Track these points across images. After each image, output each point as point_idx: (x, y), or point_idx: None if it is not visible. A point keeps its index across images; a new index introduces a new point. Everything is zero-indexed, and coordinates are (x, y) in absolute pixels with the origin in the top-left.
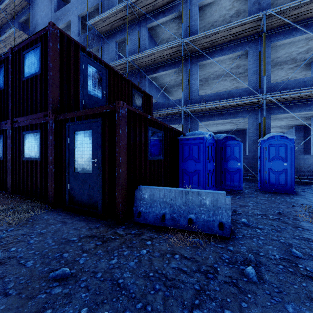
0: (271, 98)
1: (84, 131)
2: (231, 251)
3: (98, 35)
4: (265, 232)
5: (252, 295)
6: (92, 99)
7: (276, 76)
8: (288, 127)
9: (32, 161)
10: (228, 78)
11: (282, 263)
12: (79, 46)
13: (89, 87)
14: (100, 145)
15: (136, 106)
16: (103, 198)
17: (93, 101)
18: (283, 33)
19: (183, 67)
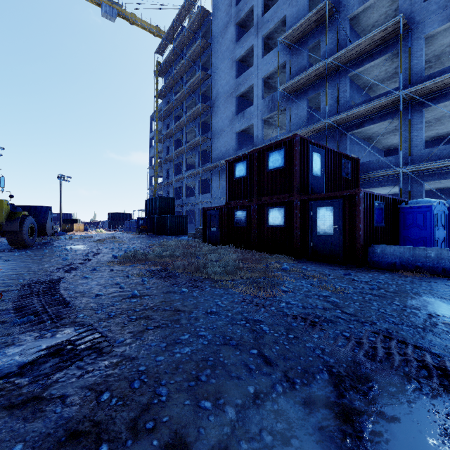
0: None
1: (326, 207)
2: (449, 280)
3: (285, 95)
4: None
5: None
6: (315, 178)
7: None
8: None
9: (275, 227)
10: None
11: None
12: (308, 141)
13: (313, 170)
14: (341, 216)
15: (344, 174)
16: (343, 251)
17: (315, 180)
18: None
19: (401, 123)
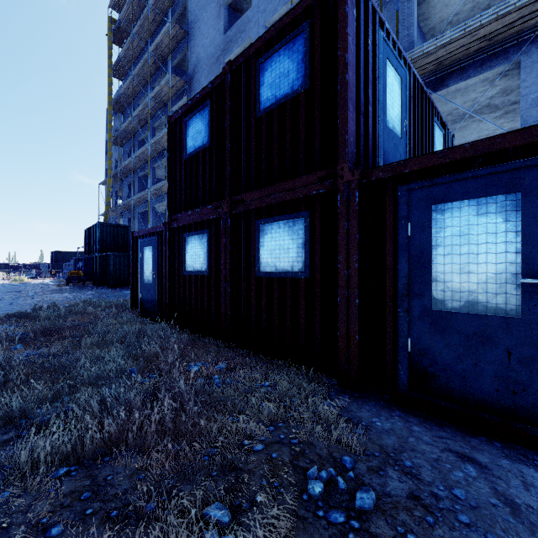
0: None
1: (479, 199)
2: None
3: None
4: None
5: None
6: (391, 139)
7: None
8: None
9: (280, 278)
10: None
11: None
12: (377, 17)
13: (386, 112)
14: None
15: None
16: None
17: (391, 144)
18: None
19: None
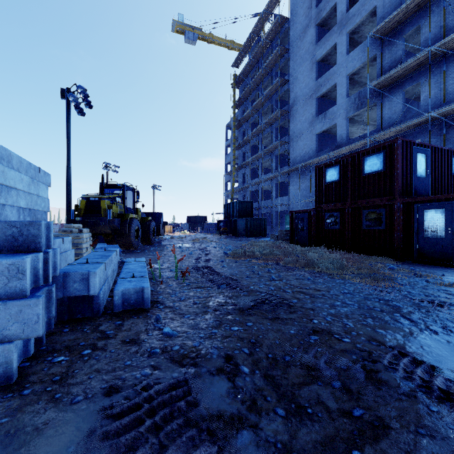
0: None
1: (435, 209)
2: None
3: (375, 90)
4: None
5: None
6: (419, 180)
7: None
8: None
9: (373, 229)
10: None
11: None
12: (411, 143)
13: (417, 171)
14: None
15: None
16: None
17: (419, 182)
18: None
19: None
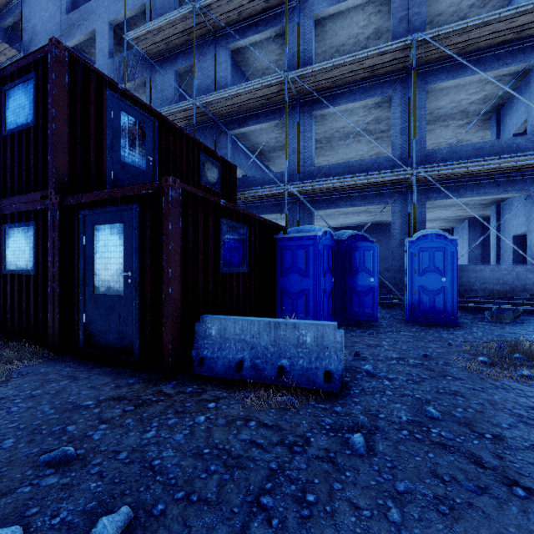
0: (424, 174)
1: (111, 225)
2: (336, 413)
3: (145, 59)
4: (396, 384)
5: (352, 473)
6: (129, 170)
7: (439, 138)
8: (459, 220)
9: (20, 275)
10: (363, 139)
11: (409, 427)
12: (105, 80)
13: (123, 150)
14: (138, 248)
15: (207, 182)
16: (143, 336)
17: (130, 174)
18: (445, 70)
19: (287, 119)
